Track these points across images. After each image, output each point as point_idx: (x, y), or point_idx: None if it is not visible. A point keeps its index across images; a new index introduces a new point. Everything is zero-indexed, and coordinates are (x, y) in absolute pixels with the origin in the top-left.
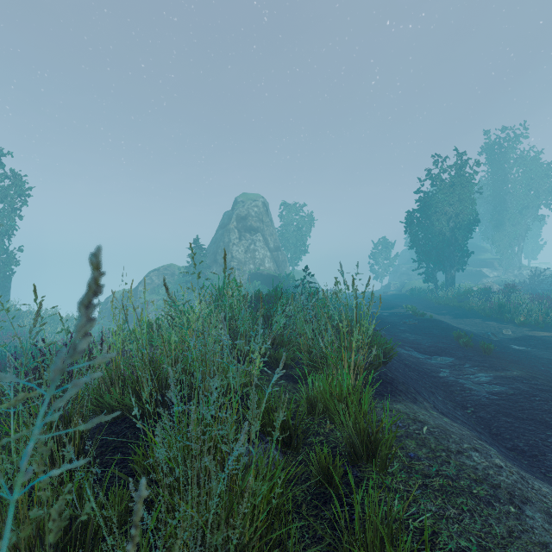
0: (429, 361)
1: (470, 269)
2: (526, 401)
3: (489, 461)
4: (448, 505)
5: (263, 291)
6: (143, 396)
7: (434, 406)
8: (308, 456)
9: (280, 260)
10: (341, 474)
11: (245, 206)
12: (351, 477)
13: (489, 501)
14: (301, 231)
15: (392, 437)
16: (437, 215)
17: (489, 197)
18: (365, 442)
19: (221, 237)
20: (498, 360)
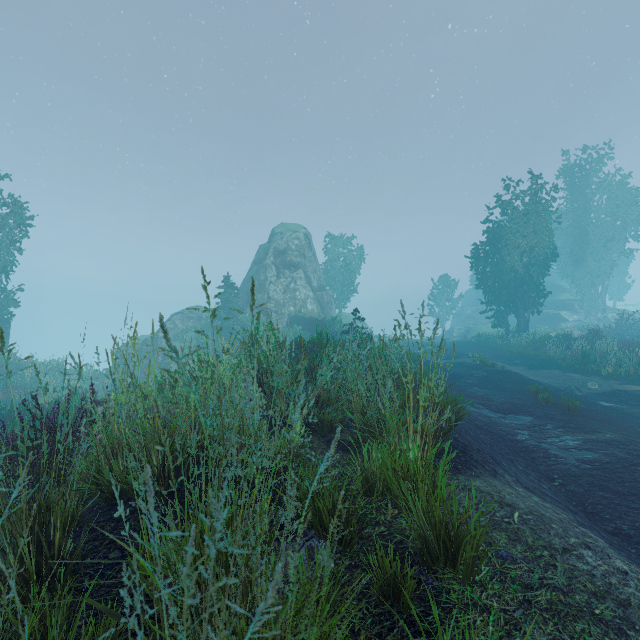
0: (503, 421)
1: (546, 312)
2: (626, 471)
3: (608, 563)
4: (564, 635)
5: (305, 337)
6: (134, 486)
7: (517, 480)
8: (365, 556)
9: (325, 302)
10: (414, 588)
11: (284, 238)
12: (434, 606)
13: (620, 628)
14: (349, 268)
15: (480, 534)
16: (509, 248)
17: (568, 229)
18: (442, 538)
19: (255, 274)
20: (585, 419)
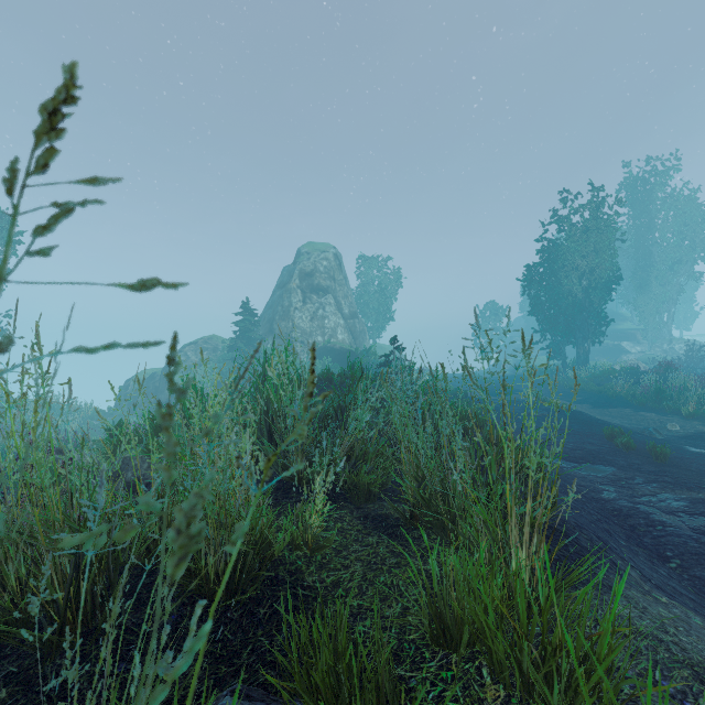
0: (578, 473)
1: (605, 343)
2: None
3: None
4: None
5: (335, 370)
6: None
7: (641, 573)
8: None
9: (358, 331)
10: None
11: (311, 259)
12: None
13: None
14: (385, 293)
15: None
16: (566, 270)
17: (629, 250)
18: None
19: (279, 300)
20: (679, 470)
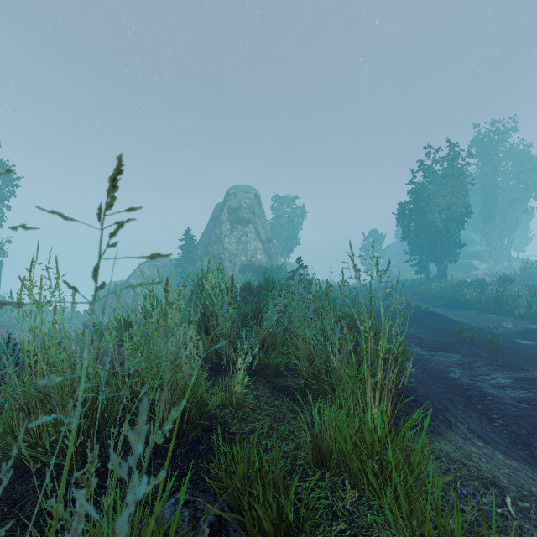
0: (434, 359)
1: (460, 261)
2: None
3: None
4: None
5: (255, 282)
6: None
7: (468, 427)
8: None
9: (272, 252)
10: None
11: (237, 198)
12: None
13: None
14: (293, 223)
15: None
16: (430, 206)
17: (478, 190)
18: None
19: (212, 229)
20: (509, 357)
